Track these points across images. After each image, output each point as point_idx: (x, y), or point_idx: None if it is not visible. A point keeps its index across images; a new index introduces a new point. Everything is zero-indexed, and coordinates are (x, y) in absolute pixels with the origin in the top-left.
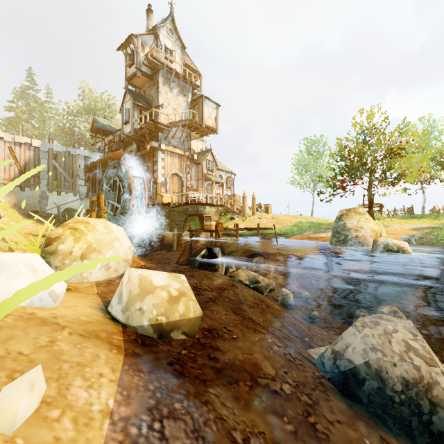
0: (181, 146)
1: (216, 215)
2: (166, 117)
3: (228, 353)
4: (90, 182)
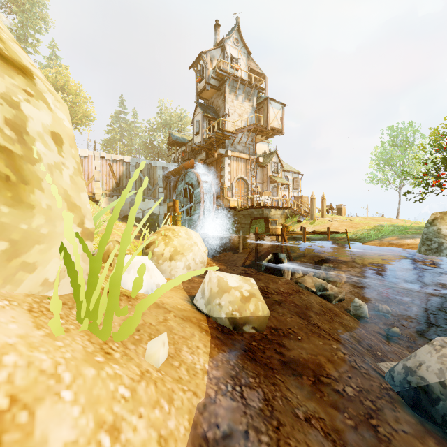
0: (246, 150)
1: (282, 218)
2: (232, 124)
3: (293, 351)
4: (167, 190)
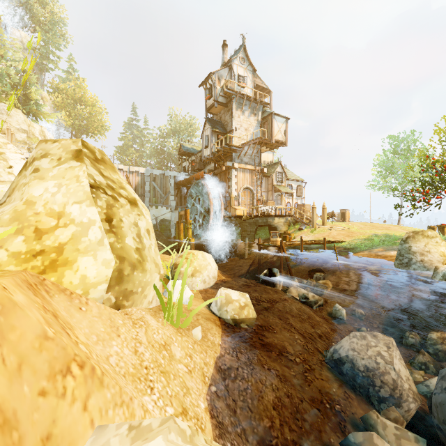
0: (252, 161)
1: (285, 225)
2: (239, 138)
3: (269, 338)
4: (178, 197)
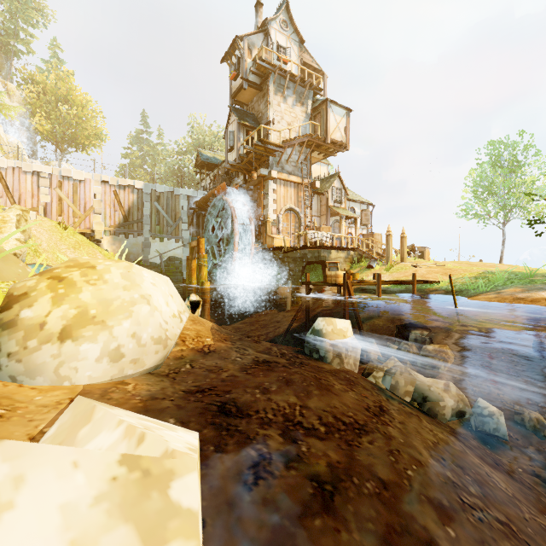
0: (298, 171)
1: (346, 262)
2: (279, 136)
3: None
4: (194, 226)
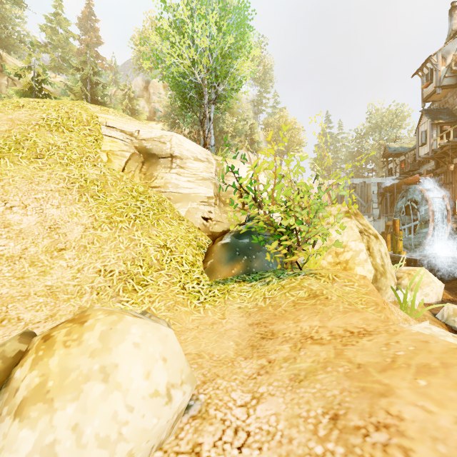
0: None
1: None
2: None
3: None
4: (382, 205)
